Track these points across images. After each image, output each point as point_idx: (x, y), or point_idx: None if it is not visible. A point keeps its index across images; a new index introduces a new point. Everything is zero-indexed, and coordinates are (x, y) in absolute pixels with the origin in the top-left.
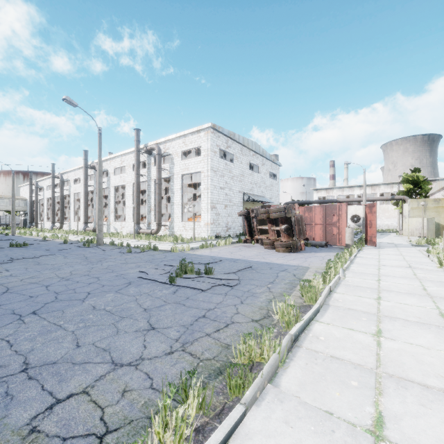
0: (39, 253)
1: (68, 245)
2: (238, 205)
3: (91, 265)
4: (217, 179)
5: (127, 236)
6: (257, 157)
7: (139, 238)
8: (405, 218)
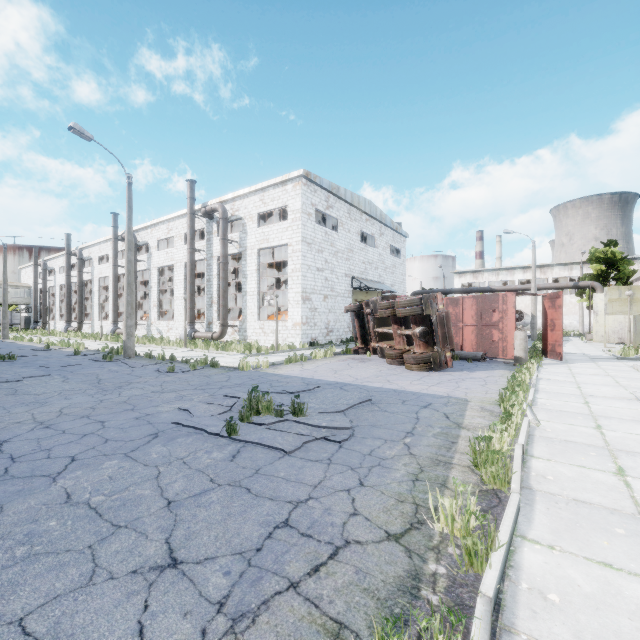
0: (27, 372)
1: (79, 359)
2: (345, 295)
3: (102, 395)
4: (312, 255)
5: (176, 342)
6: (372, 223)
7: (192, 347)
8: (596, 316)
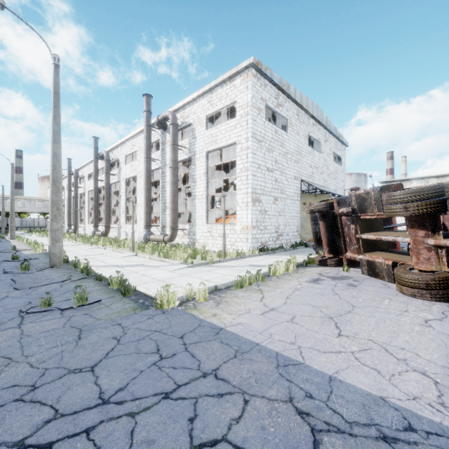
0: None
1: (3, 266)
2: (294, 198)
3: None
4: (262, 154)
5: None
6: (318, 128)
7: (138, 251)
8: None
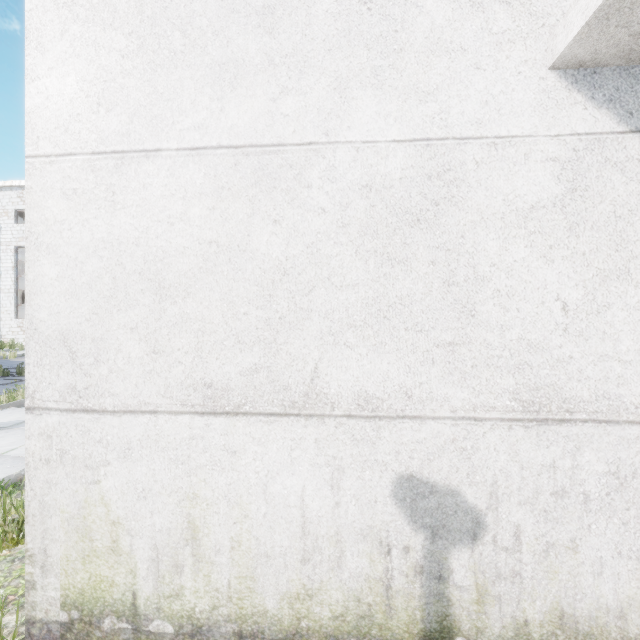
0: None
1: None
2: None
3: None
4: None
5: None
6: None
7: None
8: None
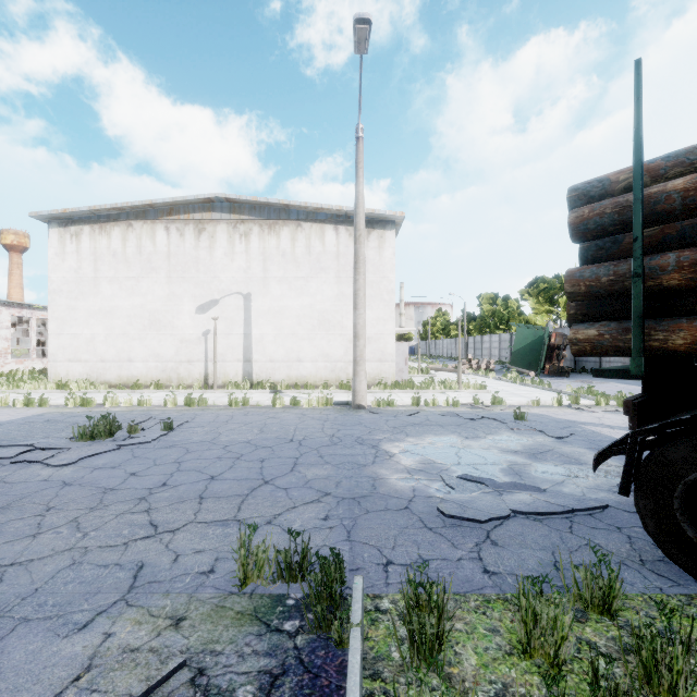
0: None
1: None
2: None
3: None
4: None
5: None
6: None
7: None
8: None
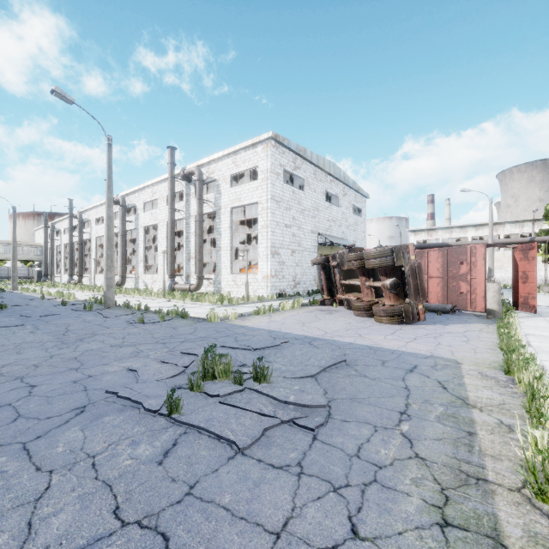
0: (5, 322)
1: (63, 308)
2: (311, 250)
3: (57, 349)
4: (281, 213)
5: (158, 293)
6: (336, 184)
7: (170, 297)
8: None
